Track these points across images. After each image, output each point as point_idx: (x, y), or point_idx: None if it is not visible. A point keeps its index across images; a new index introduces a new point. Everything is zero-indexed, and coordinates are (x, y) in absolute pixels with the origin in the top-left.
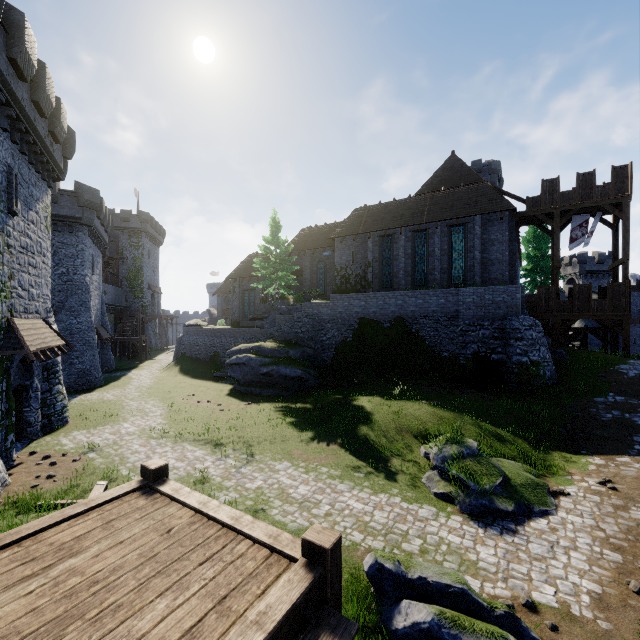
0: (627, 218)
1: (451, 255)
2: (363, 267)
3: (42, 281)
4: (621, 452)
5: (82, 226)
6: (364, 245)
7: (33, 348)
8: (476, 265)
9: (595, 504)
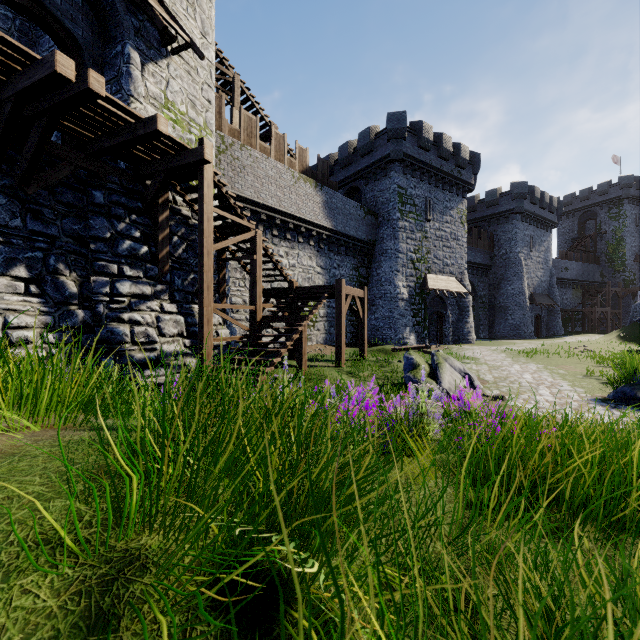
0: None
1: None
2: None
3: (456, 256)
4: None
5: (515, 215)
6: None
7: (433, 288)
8: None
9: None
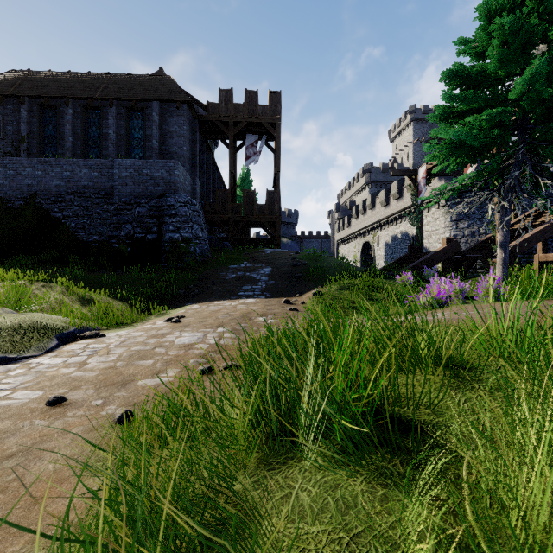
0: (279, 137)
1: (130, 142)
2: (16, 143)
3: None
4: (223, 298)
5: None
6: (17, 114)
7: None
8: (154, 155)
9: (126, 339)
